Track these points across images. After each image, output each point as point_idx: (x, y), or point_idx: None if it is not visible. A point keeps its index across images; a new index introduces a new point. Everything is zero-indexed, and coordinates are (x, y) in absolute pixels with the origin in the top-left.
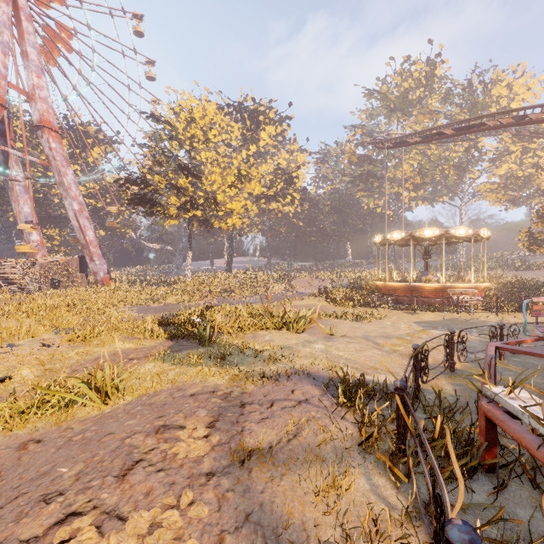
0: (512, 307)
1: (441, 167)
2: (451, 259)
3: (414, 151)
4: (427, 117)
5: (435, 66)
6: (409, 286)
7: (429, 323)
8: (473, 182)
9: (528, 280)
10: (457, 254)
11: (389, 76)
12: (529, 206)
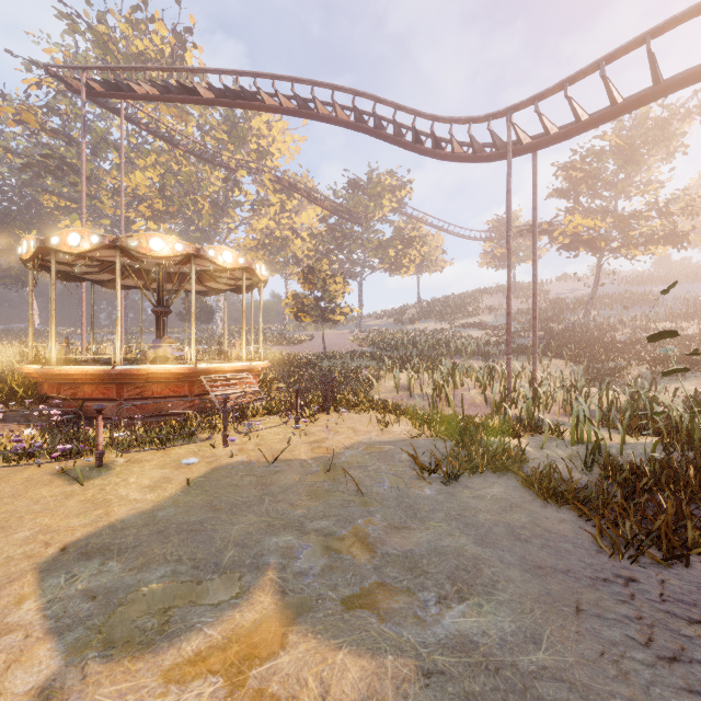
0: (315, 405)
1: (194, 197)
2: (207, 331)
3: (154, 157)
4: (174, 112)
5: (185, 47)
6: (112, 374)
7: (126, 541)
8: (233, 231)
9: (300, 356)
10: (214, 324)
11: (111, 12)
12: (284, 275)
